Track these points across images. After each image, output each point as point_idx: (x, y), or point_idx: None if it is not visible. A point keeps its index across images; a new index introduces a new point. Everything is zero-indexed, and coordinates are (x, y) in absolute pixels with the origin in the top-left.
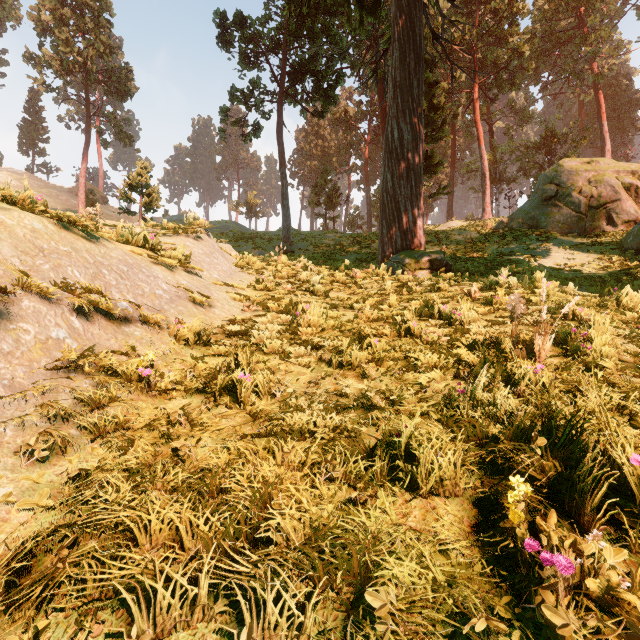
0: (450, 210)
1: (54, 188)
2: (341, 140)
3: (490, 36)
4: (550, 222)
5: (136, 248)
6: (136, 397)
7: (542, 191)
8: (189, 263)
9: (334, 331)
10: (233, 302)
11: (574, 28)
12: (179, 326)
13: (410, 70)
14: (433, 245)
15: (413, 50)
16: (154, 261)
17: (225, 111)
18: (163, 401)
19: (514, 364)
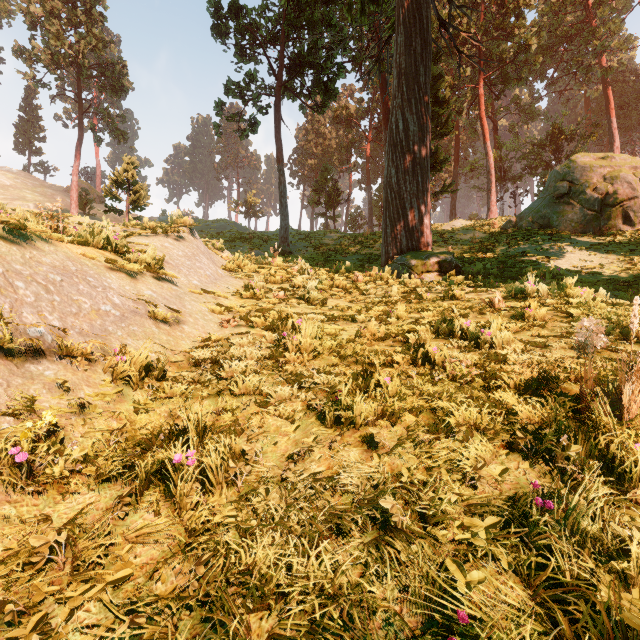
0: (453, 209)
1: (49, 187)
2: (342, 138)
3: (496, 29)
4: (563, 221)
5: (93, 250)
6: (1, 498)
7: (554, 188)
8: (164, 267)
9: (331, 357)
10: (211, 315)
11: (582, 22)
12: (119, 358)
13: (416, 56)
14: (438, 245)
15: (419, 34)
16: (112, 266)
17: (220, 105)
18: (54, 498)
19: (612, 438)
